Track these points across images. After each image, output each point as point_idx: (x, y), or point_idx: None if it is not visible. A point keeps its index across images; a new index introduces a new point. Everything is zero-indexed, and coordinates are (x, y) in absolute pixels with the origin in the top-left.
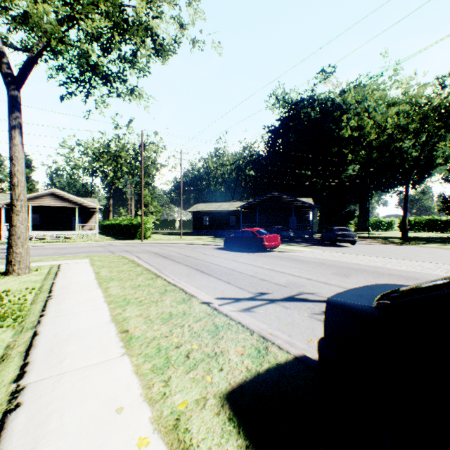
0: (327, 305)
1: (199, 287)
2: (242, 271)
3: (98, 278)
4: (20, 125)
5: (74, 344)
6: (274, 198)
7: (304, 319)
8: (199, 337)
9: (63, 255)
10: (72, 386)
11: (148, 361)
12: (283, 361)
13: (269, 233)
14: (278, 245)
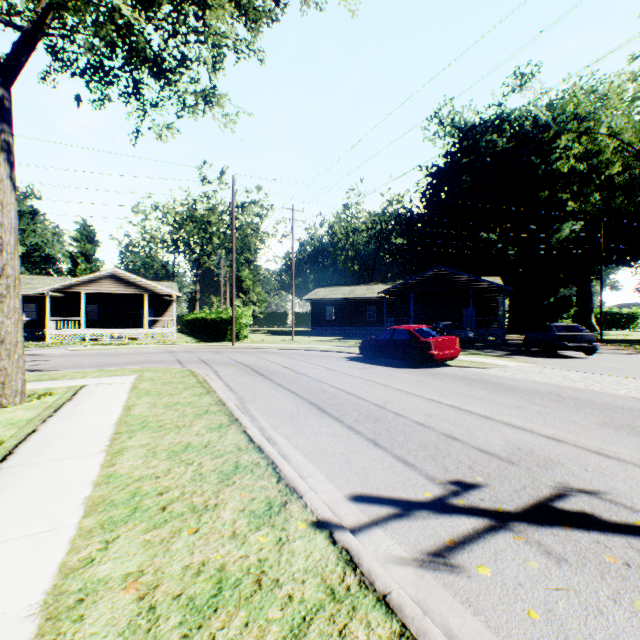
0: None
1: (312, 453)
2: (400, 409)
3: (121, 420)
4: (8, 147)
5: None
6: (439, 277)
7: None
8: None
9: (106, 367)
10: None
11: None
12: None
13: (439, 334)
14: (456, 355)
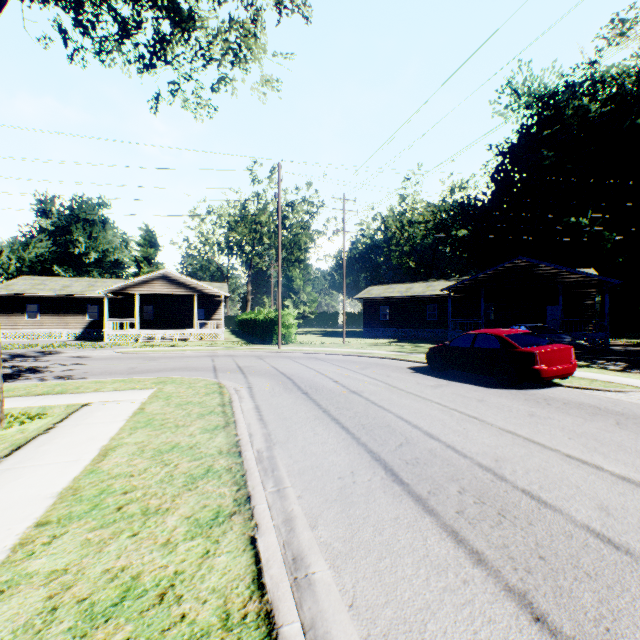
0: None
1: None
2: (534, 485)
3: (71, 485)
4: None
5: None
6: (517, 270)
7: None
8: None
9: (134, 375)
10: None
11: None
12: None
13: (545, 342)
14: (571, 372)
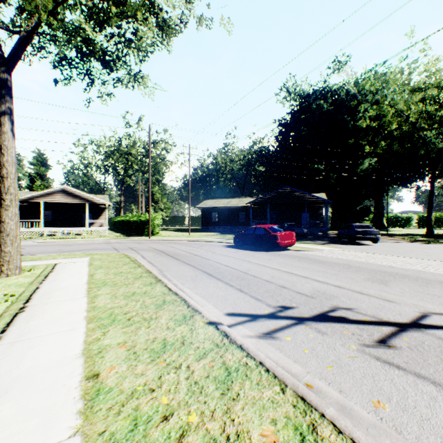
0: None
1: (205, 296)
2: (256, 274)
3: (89, 282)
4: (10, 111)
5: (10, 402)
6: (286, 193)
7: (354, 356)
8: (201, 393)
9: (66, 253)
10: None
11: None
12: None
13: (283, 230)
14: (293, 243)
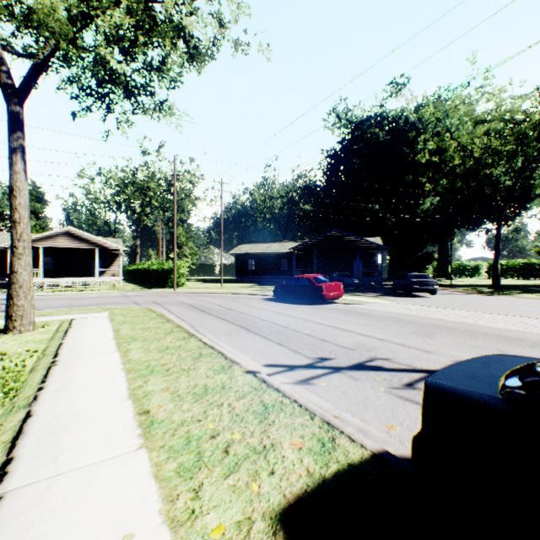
0: (426, 391)
1: (243, 349)
2: (297, 328)
3: (117, 337)
4: (23, 148)
5: (76, 430)
6: (335, 238)
7: (380, 396)
8: (242, 421)
9: (78, 307)
10: (66, 496)
11: (172, 457)
12: (356, 460)
13: (329, 281)
14: (341, 296)
